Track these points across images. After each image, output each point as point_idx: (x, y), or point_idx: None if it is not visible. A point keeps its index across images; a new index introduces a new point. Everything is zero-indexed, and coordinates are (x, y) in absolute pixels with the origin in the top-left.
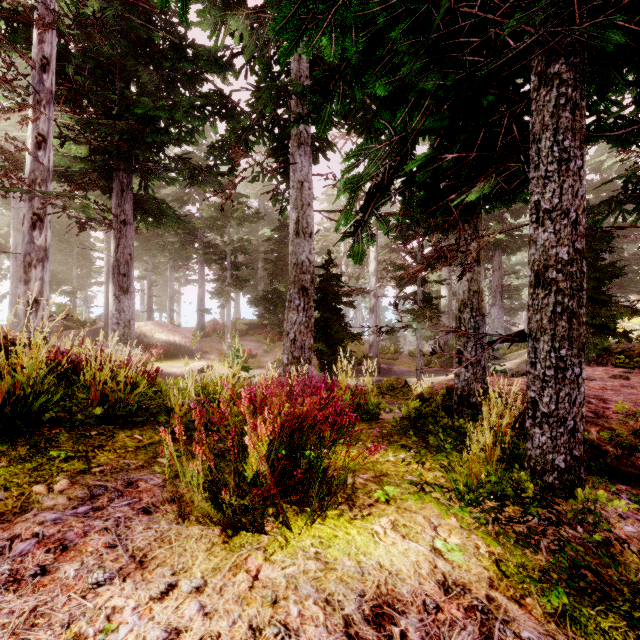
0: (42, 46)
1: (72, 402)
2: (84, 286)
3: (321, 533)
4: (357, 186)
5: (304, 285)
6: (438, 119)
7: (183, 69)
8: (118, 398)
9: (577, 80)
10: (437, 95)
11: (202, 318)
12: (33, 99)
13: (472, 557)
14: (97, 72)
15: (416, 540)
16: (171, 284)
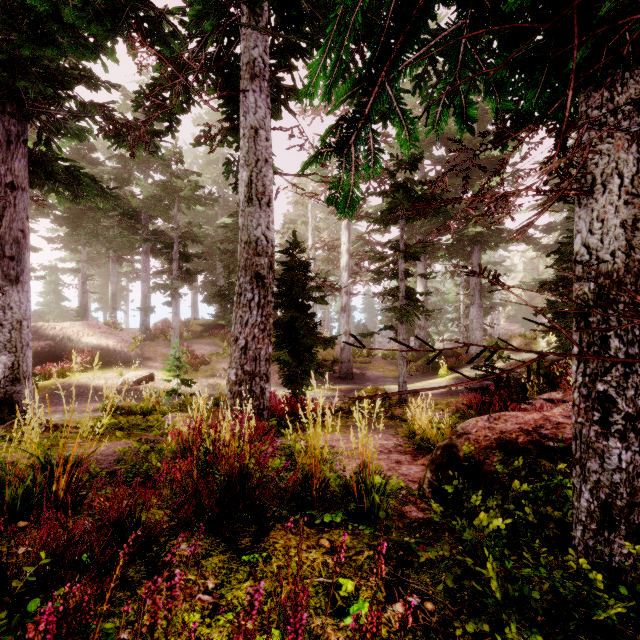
0: None
1: None
2: None
3: None
4: None
5: (259, 272)
6: None
7: None
8: None
9: None
10: None
11: (146, 318)
12: None
13: None
14: None
15: None
16: (113, 279)
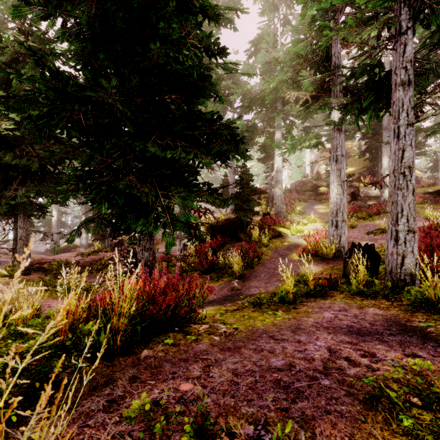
0: None
1: None
2: None
3: None
4: None
5: None
6: None
7: None
8: None
9: None
10: None
11: None
12: None
13: None
14: None
15: None
16: None
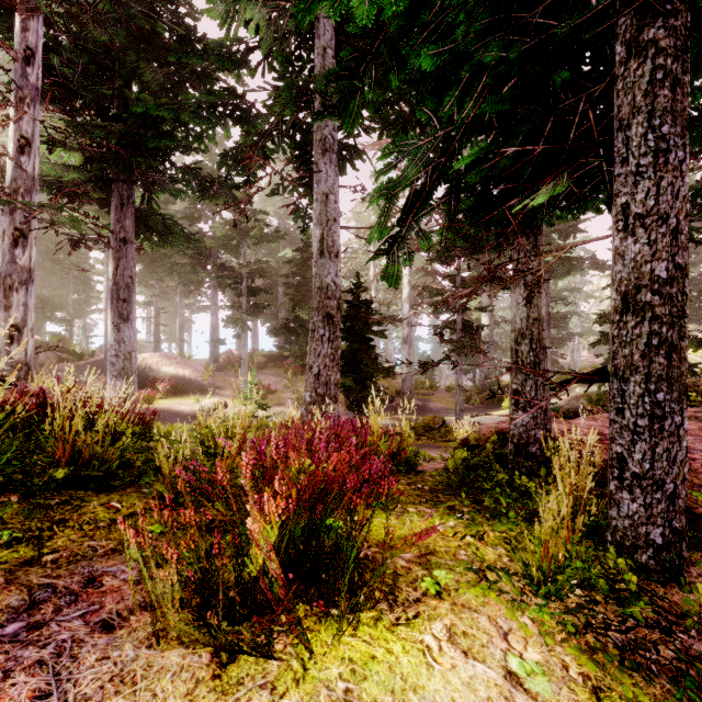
0: (26, 35)
1: (31, 460)
2: (82, 313)
3: (353, 653)
4: (393, 192)
5: (329, 312)
6: (498, 101)
7: (191, 66)
8: (94, 453)
9: (678, 49)
10: (497, 71)
11: (215, 349)
12: (15, 96)
13: (562, 686)
14: (92, 68)
15: (482, 658)
16: (181, 311)
